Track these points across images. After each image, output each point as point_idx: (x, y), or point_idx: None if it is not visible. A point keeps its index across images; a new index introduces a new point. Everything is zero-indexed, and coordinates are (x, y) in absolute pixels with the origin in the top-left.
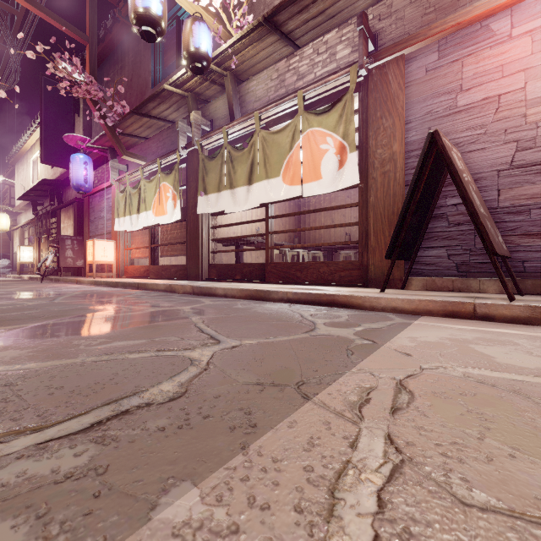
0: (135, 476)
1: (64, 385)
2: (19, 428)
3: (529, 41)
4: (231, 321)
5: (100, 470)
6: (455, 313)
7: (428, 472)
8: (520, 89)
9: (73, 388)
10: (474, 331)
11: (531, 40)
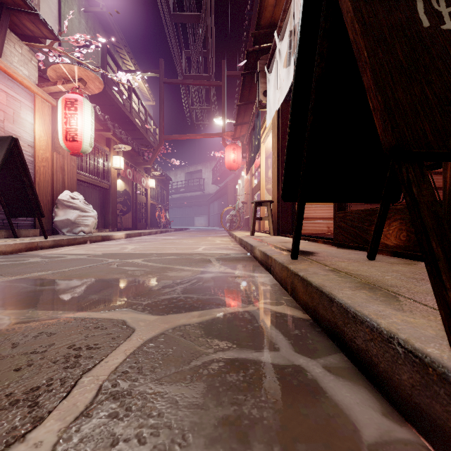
0: (193, 254)
1: (182, 261)
2: (198, 258)
3: (6, 98)
4: (43, 268)
5: (195, 255)
6: (31, 248)
7: (173, 250)
8: (2, 120)
9: (181, 260)
10: (71, 250)
11: (7, 97)
